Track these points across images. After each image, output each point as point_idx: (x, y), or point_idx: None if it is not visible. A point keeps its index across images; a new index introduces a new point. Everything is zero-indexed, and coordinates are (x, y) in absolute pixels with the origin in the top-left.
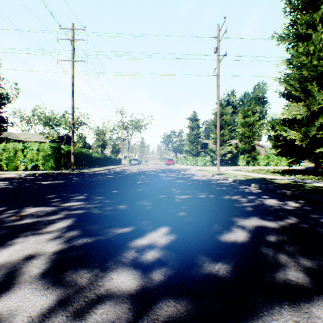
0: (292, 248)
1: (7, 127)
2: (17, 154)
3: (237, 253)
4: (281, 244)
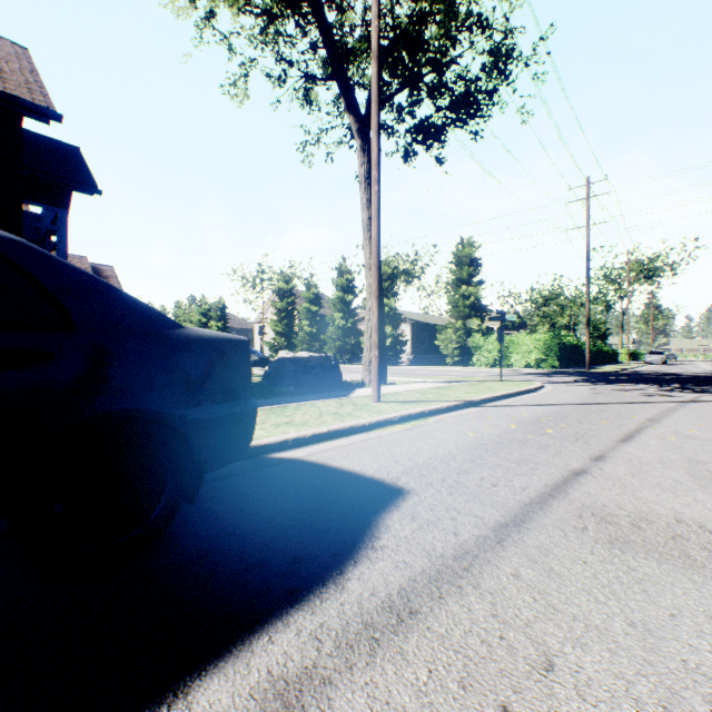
0: None
1: (484, 317)
2: (510, 349)
3: None
4: None
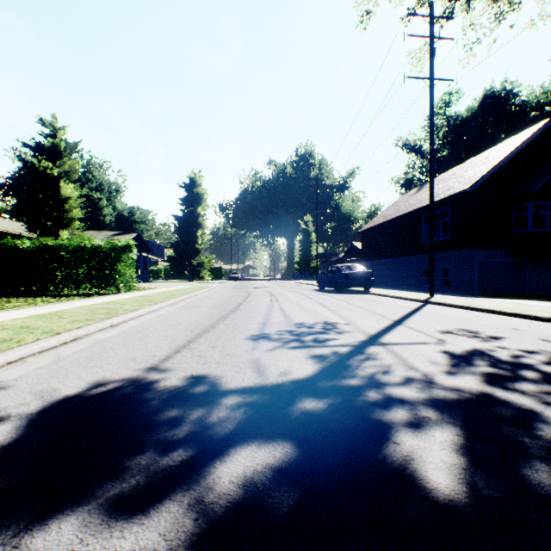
0: (175, 431)
1: None
2: None
3: (276, 419)
4: (178, 440)
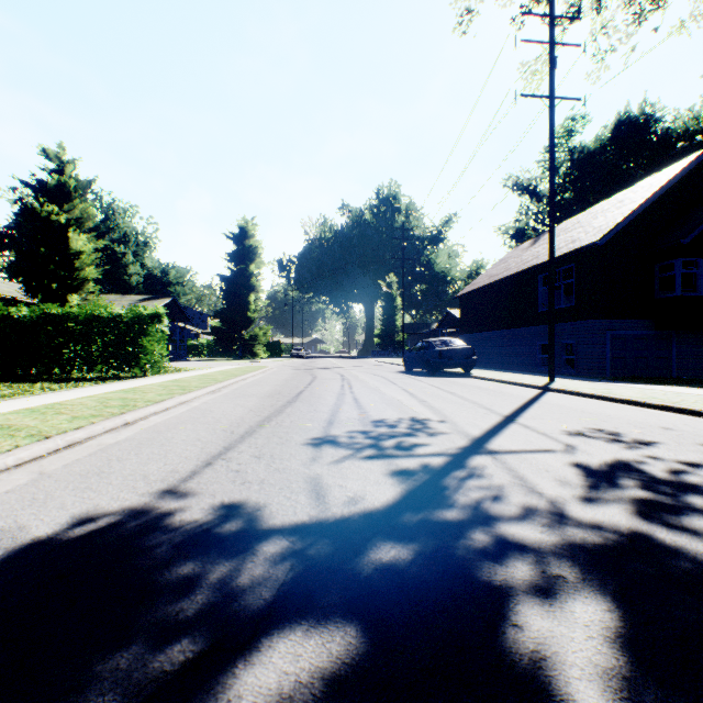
0: (182, 604)
1: None
2: None
3: (337, 582)
4: (185, 621)
